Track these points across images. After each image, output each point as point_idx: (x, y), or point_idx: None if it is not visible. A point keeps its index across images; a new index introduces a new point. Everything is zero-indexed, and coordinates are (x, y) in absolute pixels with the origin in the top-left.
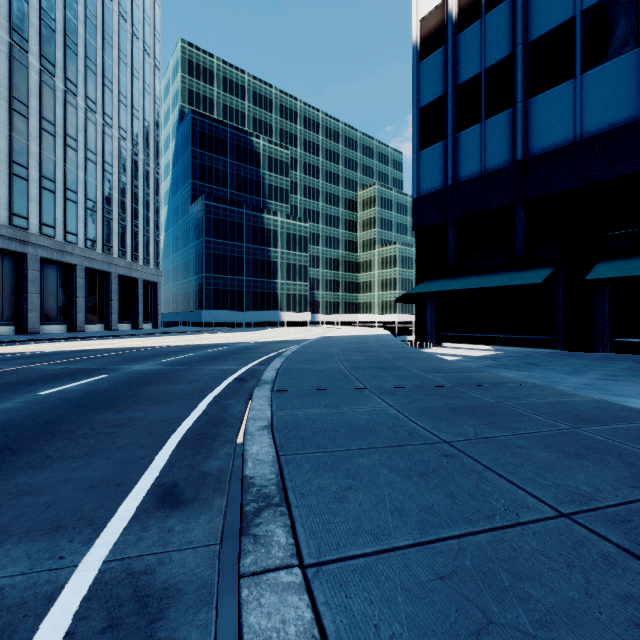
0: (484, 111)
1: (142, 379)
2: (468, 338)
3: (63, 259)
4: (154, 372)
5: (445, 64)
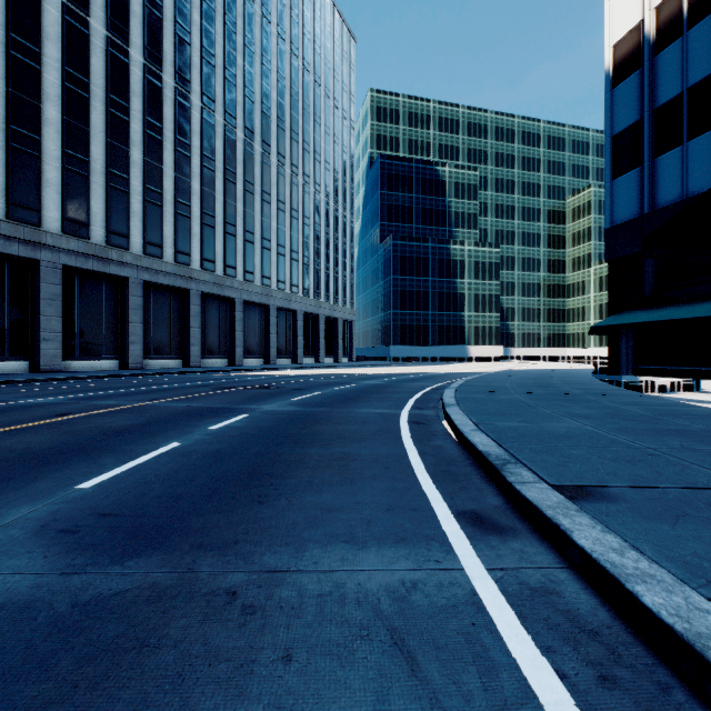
0: (686, 133)
1: (377, 386)
2: (669, 371)
3: (290, 307)
4: (380, 384)
5: (641, 88)
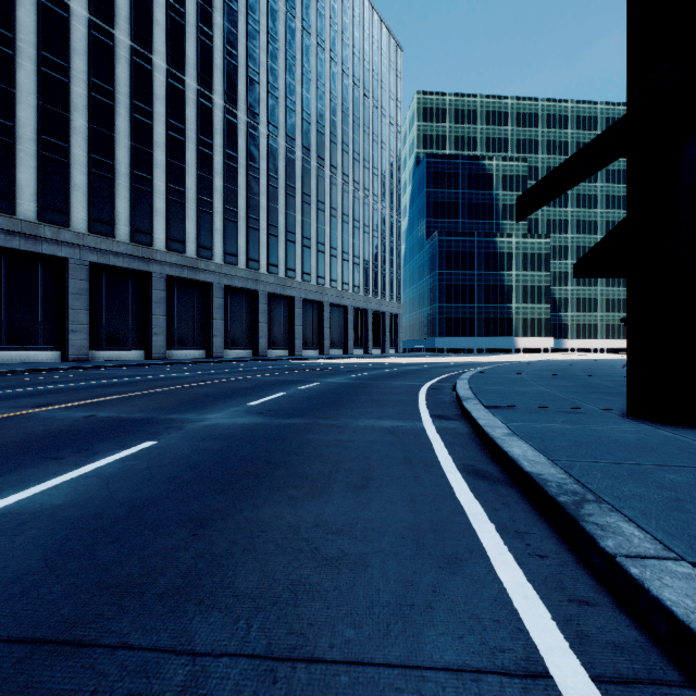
0: None
1: (415, 370)
2: None
3: (341, 303)
4: (418, 369)
5: None
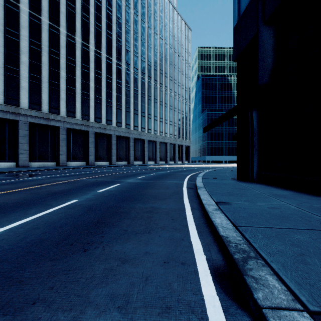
0: None
1: (191, 169)
2: None
3: (164, 141)
4: (193, 169)
5: None
